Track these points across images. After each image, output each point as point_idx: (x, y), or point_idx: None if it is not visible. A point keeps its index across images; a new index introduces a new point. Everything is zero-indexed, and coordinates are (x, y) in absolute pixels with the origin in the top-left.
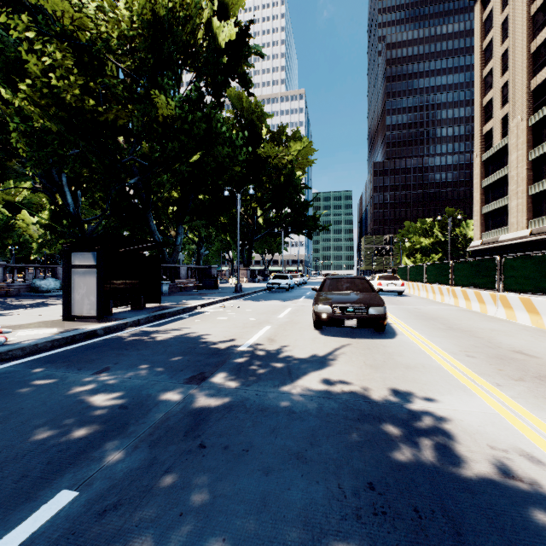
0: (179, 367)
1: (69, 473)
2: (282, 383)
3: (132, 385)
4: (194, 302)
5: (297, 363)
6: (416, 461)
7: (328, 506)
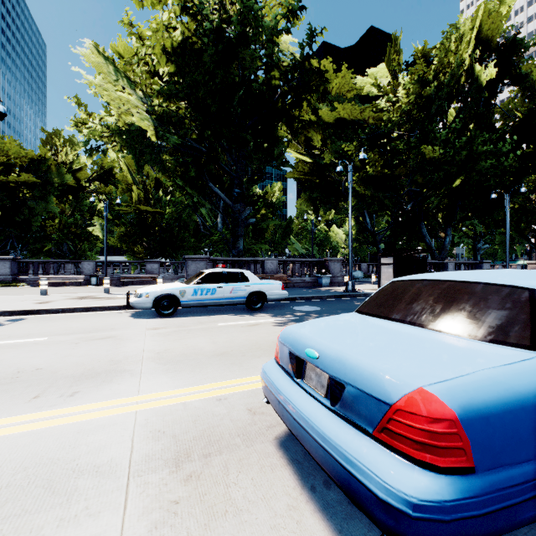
0: None
1: None
2: None
3: None
4: None
5: None
6: None
7: None
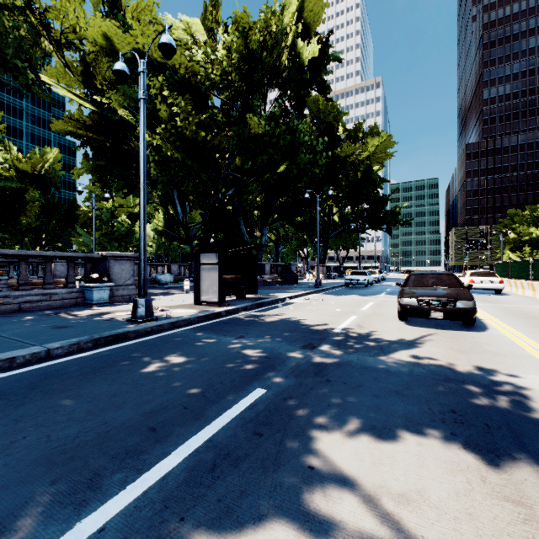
0: (292, 339)
1: (256, 382)
2: (377, 354)
3: (265, 346)
4: (282, 294)
5: (387, 343)
6: (492, 405)
7: (421, 415)
